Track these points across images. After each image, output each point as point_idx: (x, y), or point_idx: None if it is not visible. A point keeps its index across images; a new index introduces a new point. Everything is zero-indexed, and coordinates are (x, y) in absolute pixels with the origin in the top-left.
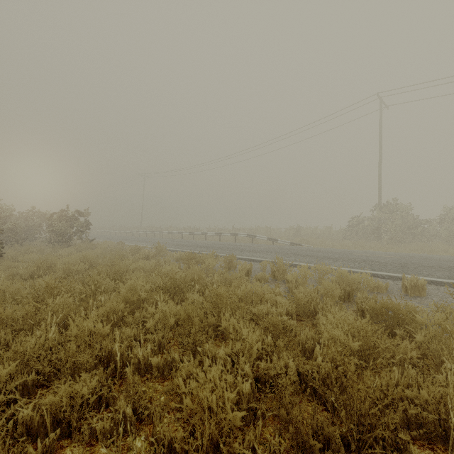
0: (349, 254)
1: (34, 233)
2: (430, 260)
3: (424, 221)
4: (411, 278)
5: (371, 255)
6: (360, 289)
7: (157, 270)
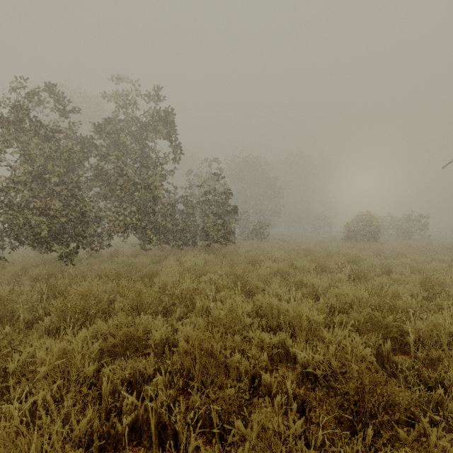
0: None
1: (384, 231)
2: None
3: None
4: None
5: None
6: None
7: None
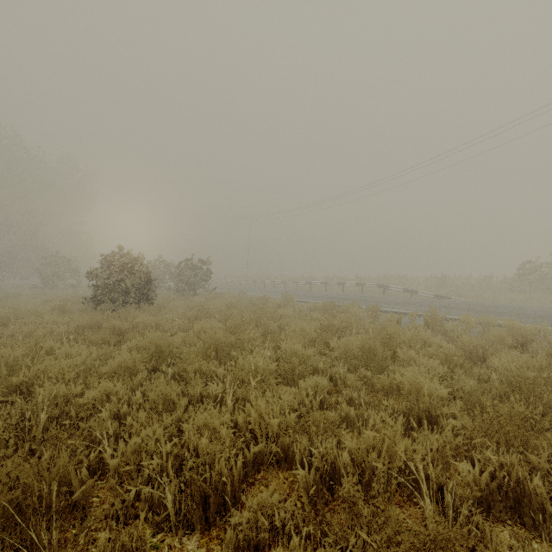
0: (519, 309)
1: (160, 282)
2: None
3: None
4: None
5: (551, 311)
6: (535, 341)
7: (309, 316)
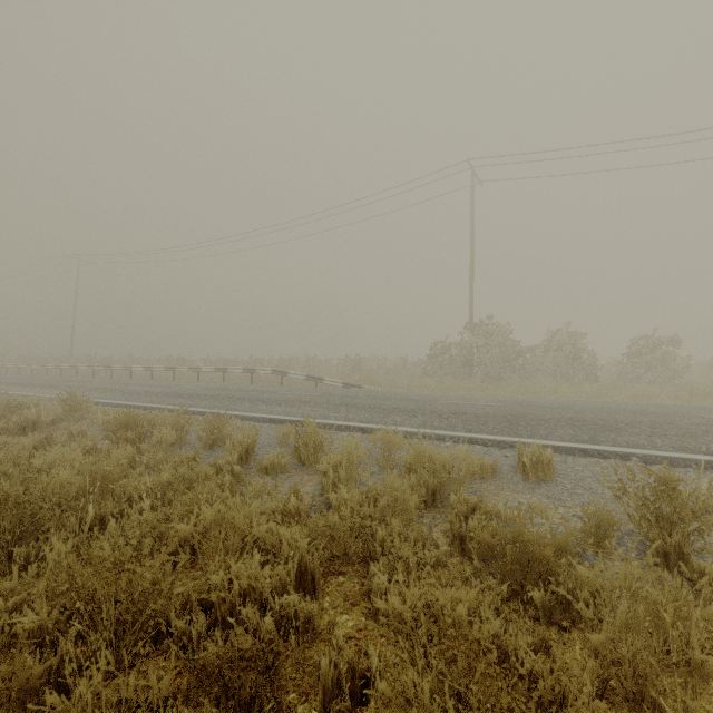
0: (432, 402)
1: None
2: (542, 409)
3: (526, 349)
4: (532, 449)
5: (463, 403)
6: (453, 481)
7: None
